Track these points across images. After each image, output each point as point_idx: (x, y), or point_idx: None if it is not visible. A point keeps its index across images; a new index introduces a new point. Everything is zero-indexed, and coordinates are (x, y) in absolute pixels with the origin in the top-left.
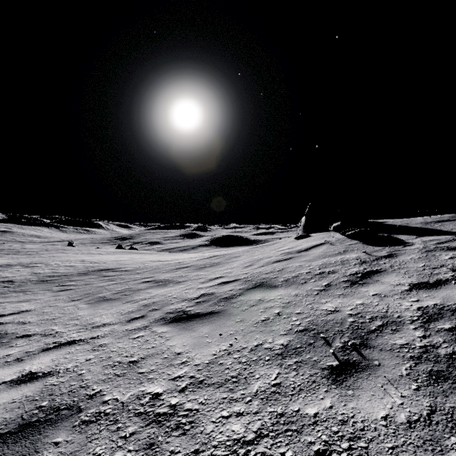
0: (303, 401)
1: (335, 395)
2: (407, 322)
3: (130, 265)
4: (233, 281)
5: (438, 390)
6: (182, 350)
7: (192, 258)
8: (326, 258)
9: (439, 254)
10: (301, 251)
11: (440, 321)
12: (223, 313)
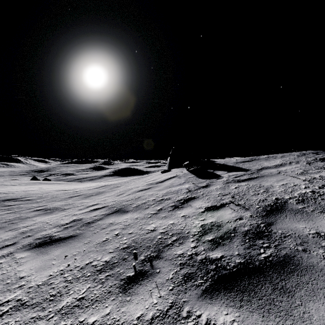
0: (92, 311)
1: (117, 302)
2: (190, 236)
3: (35, 194)
4: (101, 207)
5: (183, 288)
6: (27, 274)
7: (89, 188)
8: (170, 188)
9: (231, 185)
10: (158, 183)
11: (208, 234)
12: (79, 236)
